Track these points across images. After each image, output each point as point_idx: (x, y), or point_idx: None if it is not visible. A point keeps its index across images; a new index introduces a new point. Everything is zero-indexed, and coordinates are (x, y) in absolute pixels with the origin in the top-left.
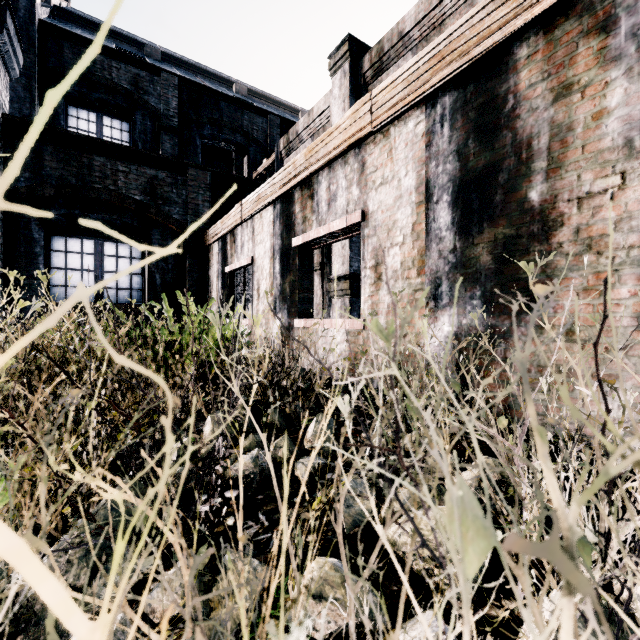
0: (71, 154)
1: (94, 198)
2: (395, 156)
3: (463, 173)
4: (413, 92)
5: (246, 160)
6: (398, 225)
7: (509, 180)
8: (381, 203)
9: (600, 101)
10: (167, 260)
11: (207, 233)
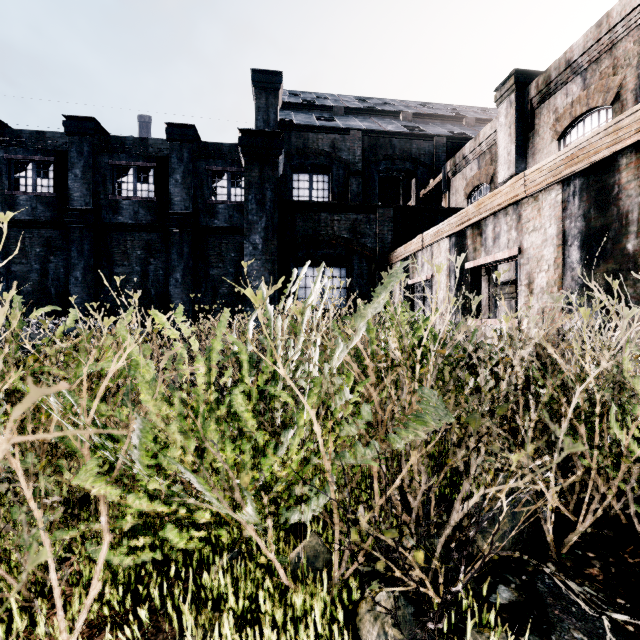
0: (309, 215)
1: (321, 241)
2: (542, 213)
3: (587, 229)
4: (553, 177)
5: (414, 182)
6: (544, 258)
7: (615, 236)
8: (532, 243)
9: None
10: (363, 277)
11: (391, 255)
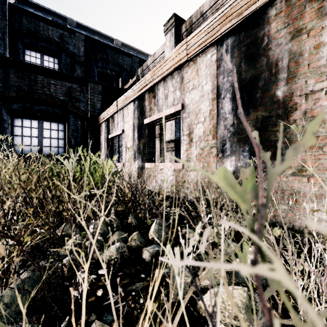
0: (25, 74)
1: (37, 98)
2: (200, 73)
3: (238, 82)
4: (210, 37)
5: (120, 80)
6: (201, 111)
7: (265, 85)
8: (192, 99)
9: (319, 38)
10: (78, 131)
11: (99, 117)
